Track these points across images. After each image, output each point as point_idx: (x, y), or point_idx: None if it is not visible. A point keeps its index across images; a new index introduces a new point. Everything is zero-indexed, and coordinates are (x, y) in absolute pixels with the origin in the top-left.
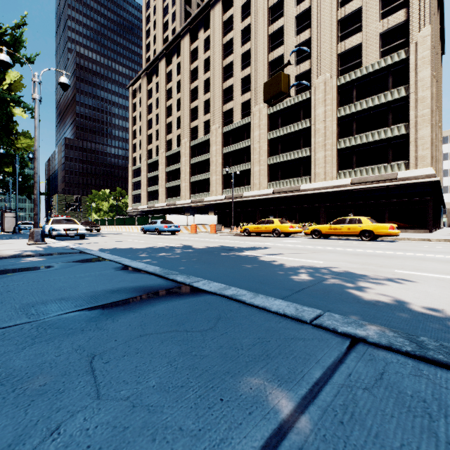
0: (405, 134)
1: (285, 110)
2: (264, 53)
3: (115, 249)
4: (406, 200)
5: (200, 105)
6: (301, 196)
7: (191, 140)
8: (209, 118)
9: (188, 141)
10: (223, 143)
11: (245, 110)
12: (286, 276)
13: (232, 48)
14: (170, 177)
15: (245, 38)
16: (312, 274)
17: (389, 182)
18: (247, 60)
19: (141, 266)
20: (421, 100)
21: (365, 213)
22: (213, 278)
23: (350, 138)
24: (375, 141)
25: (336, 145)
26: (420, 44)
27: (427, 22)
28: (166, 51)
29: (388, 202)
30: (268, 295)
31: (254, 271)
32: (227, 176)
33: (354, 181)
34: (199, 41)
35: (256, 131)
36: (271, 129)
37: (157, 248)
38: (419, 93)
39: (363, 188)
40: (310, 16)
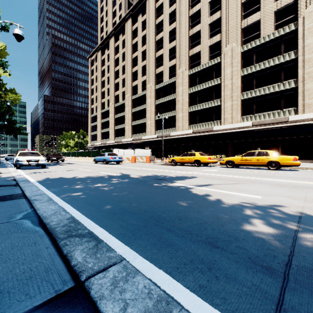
0: (294, 87)
1: (201, 71)
2: (186, 29)
3: (59, 179)
4: (296, 137)
5: (139, 70)
6: (214, 135)
7: (132, 95)
8: (146, 79)
9: (130, 96)
10: (155, 96)
11: (172, 72)
12: (237, 226)
13: (162, 27)
14: (117, 122)
15: (171, 19)
16: (267, 221)
17: (282, 124)
18: (173, 35)
19: (50, 211)
20: (307, 61)
21: (263, 147)
22: (141, 229)
23: (251, 91)
24: (270, 93)
25: (240, 96)
26: (307, 18)
27: (312, 1)
28: (115, 31)
29: (281, 139)
30: (241, 296)
31: (192, 213)
32: (158, 120)
33: (254, 123)
34: (138, 23)
35: (180, 87)
36: (191, 86)
37: (97, 177)
38: (306, 56)
39: (261, 128)
40: (220, 1)
